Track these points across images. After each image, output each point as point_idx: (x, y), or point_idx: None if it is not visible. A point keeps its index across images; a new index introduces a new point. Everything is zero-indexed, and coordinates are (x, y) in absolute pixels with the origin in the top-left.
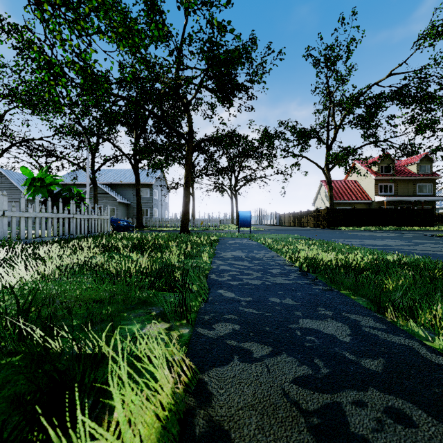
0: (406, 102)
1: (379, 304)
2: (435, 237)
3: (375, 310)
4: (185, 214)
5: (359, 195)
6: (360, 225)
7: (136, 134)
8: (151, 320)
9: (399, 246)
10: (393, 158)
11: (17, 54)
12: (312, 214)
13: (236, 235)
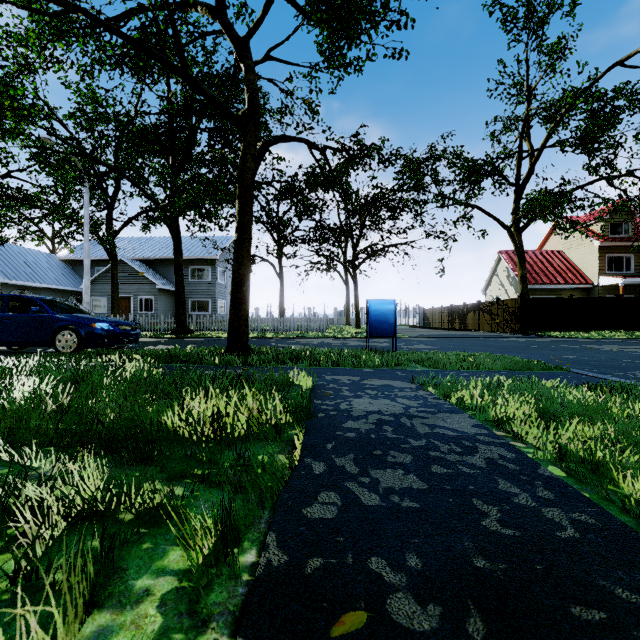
0: None
1: None
2: None
3: None
4: (236, 305)
5: (569, 275)
6: (582, 328)
7: (173, 162)
8: None
9: None
10: (633, 209)
11: None
12: (488, 308)
13: (365, 361)
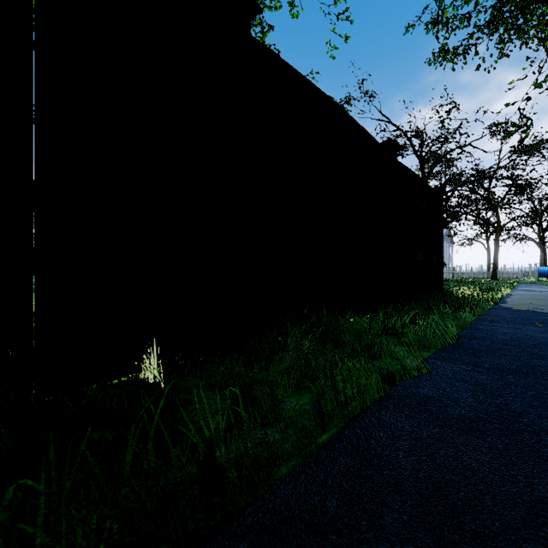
0: None
1: None
2: None
3: None
4: (494, 269)
5: None
6: None
7: None
8: None
9: None
10: None
11: None
12: None
13: (533, 282)
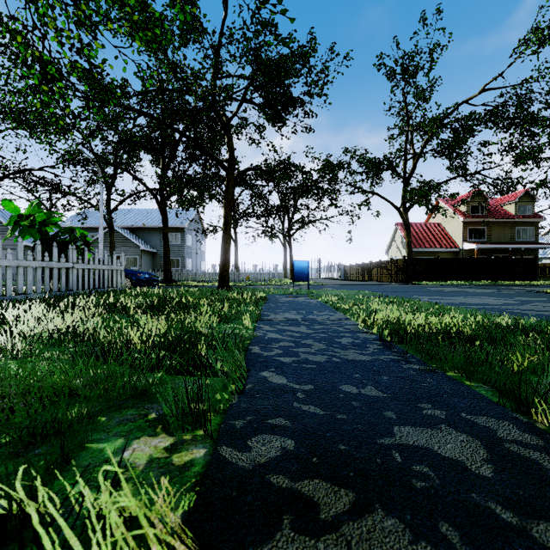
0: (503, 125)
1: (519, 399)
2: (544, 294)
3: (511, 407)
4: (224, 264)
5: (444, 242)
6: (445, 279)
7: (162, 163)
8: (143, 431)
9: (501, 305)
10: (486, 195)
11: (2, 53)
12: (385, 265)
13: (290, 291)
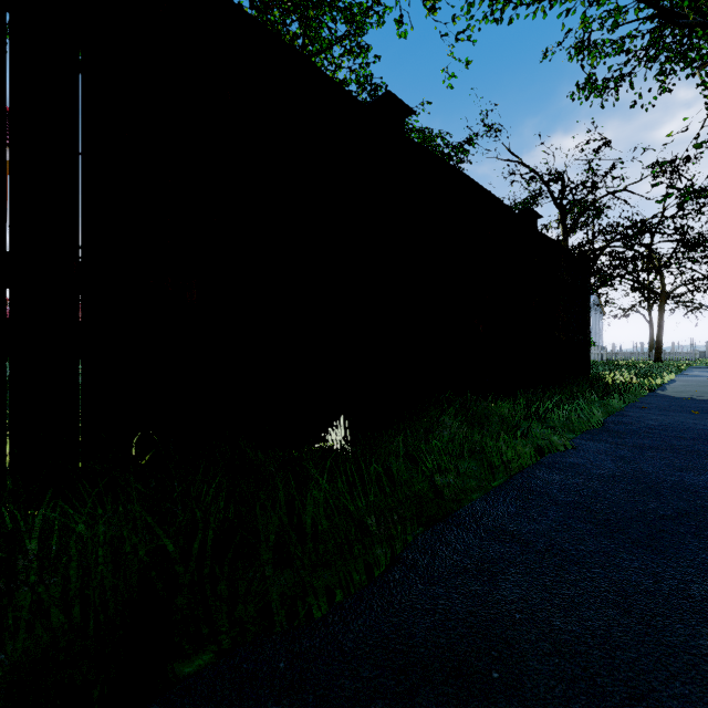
0: None
1: None
2: None
3: None
4: (658, 349)
5: None
6: None
7: None
8: None
9: None
10: None
11: None
12: None
13: None
